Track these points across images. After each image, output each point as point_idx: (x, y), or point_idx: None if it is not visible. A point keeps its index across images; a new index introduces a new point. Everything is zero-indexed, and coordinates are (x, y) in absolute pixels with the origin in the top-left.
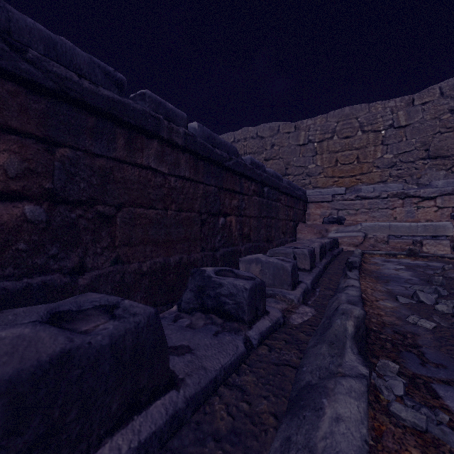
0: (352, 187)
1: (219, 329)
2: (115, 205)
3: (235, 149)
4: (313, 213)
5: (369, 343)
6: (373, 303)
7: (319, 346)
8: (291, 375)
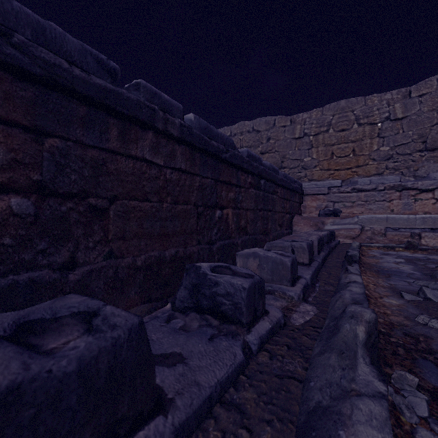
0: (348, 180)
1: (215, 332)
2: (109, 197)
3: (232, 141)
4: (309, 205)
5: (380, 348)
6: (377, 301)
7: (327, 355)
8: (297, 392)
